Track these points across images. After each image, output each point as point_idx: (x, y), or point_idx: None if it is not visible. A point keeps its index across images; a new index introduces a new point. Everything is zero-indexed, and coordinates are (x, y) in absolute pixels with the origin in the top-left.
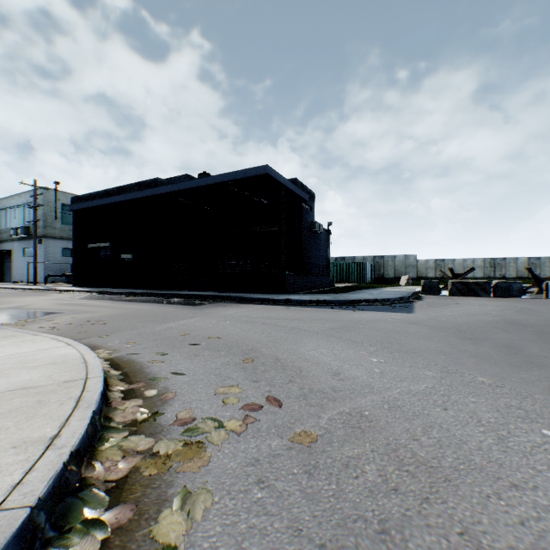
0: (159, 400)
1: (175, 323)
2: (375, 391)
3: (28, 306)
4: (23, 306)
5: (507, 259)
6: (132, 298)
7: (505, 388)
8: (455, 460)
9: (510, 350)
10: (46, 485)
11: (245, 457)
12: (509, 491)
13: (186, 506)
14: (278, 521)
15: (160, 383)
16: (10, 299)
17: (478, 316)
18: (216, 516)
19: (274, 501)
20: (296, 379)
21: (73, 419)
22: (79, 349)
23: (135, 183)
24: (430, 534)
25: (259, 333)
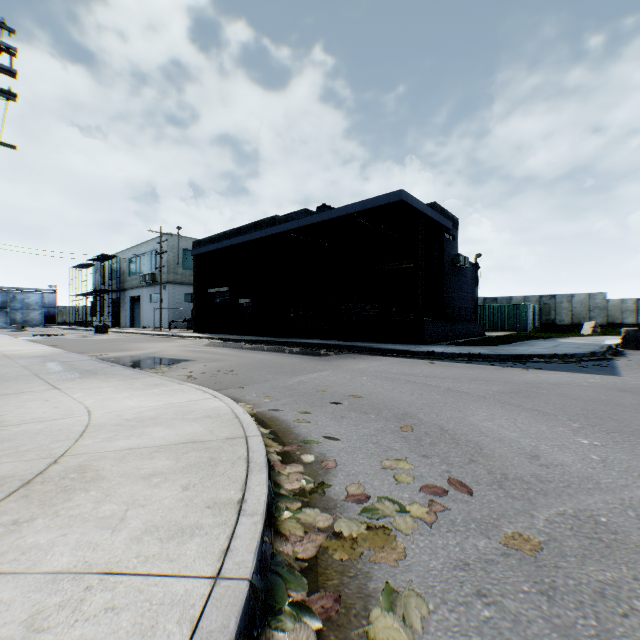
0: (320, 468)
1: (306, 377)
2: (602, 488)
3: (161, 352)
4: (156, 352)
5: None
6: (252, 346)
7: None
8: None
9: None
10: (254, 557)
11: (448, 557)
12: None
13: (397, 609)
14: None
15: (314, 448)
16: (144, 345)
17: None
18: (439, 630)
19: (511, 626)
20: (477, 458)
21: (251, 483)
22: (225, 402)
23: (253, 223)
24: None
25: (407, 394)
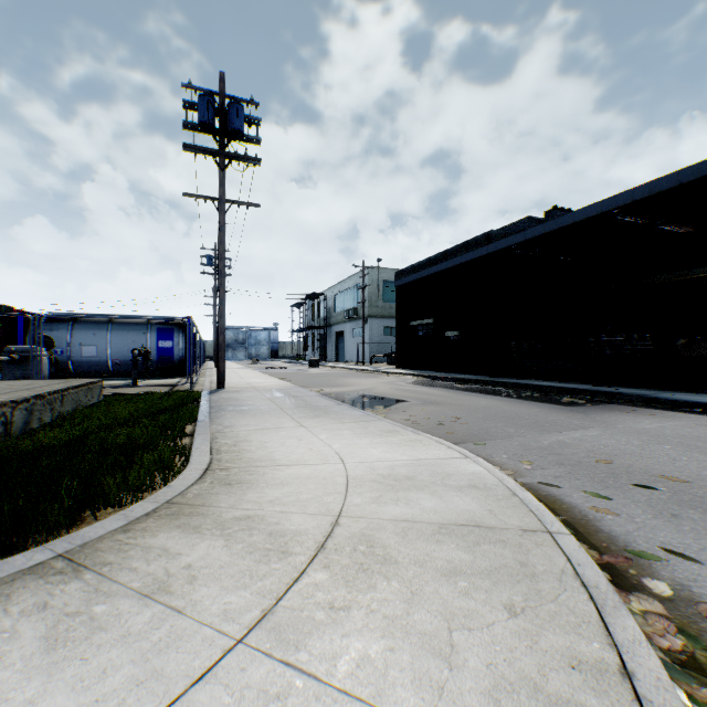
0: (696, 616)
1: (564, 435)
2: None
3: (372, 390)
4: (368, 389)
5: None
6: (466, 387)
7: None
8: None
9: None
10: None
11: None
12: None
13: None
14: None
15: (655, 567)
16: (353, 380)
17: None
18: None
19: None
20: None
21: (617, 633)
22: (484, 466)
23: (461, 243)
24: None
25: None
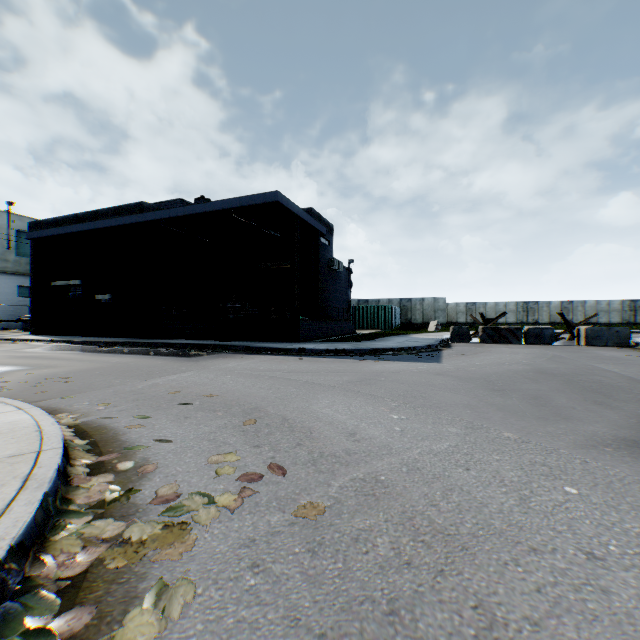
0: (136, 474)
1: (163, 379)
2: (393, 452)
3: None
4: None
5: (540, 303)
6: (110, 349)
7: (531, 443)
8: (475, 525)
9: (538, 401)
10: None
11: (238, 538)
12: (527, 557)
13: (160, 603)
14: (273, 611)
15: (138, 453)
16: None
17: (508, 365)
18: (198, 611)
19: (269, 588)
20: (305, 442)
21: (17, 504)
22: (33, 414)
23: (114, 207)
24: (443, 610)
25: (265, 389)
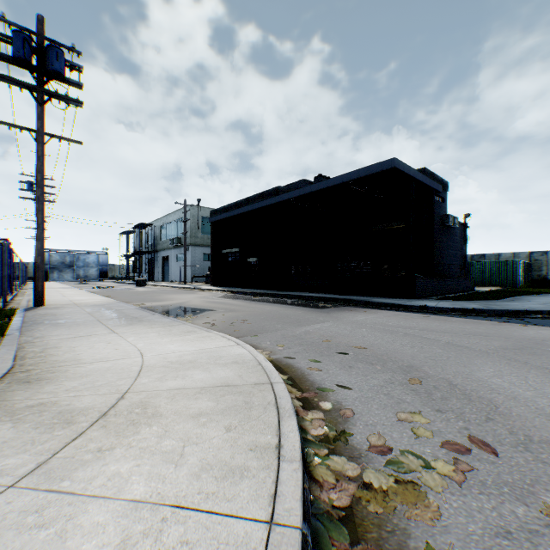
0: (339, 416)
1: (311, 327)
2: None
3: (187, 303)
4: (184, 302)
5: None
6: (260, 298)
7: None
8: None
9: None
10: (301, 505)
11: (486, 521)
12: None
13: None
14: None
15: (329, 395)
16: (173, 296)
17: None
18: None
19: None
20: (494, 416)
21: (284, 429)
22: (248, 349)
23: (259, 193)
24: None
25: (407, 347)
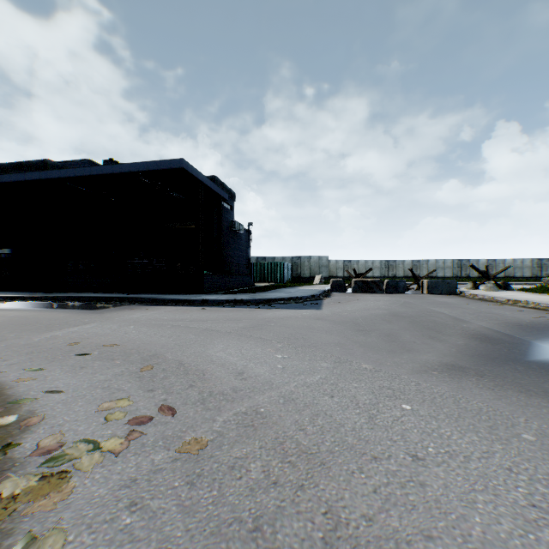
0: (18, 428)
1: (64, 331)
2: (274, 387)
3: None
4: None
5: (398, 261)
6: (10, 303)
7: (382, 371)
8: (333, 443)
9: (391, 338)
10: None
11: (120, 479)
12: (370, 464)
13: None
14: (145, 545)
15: (25, 406)
16: None
17: (372, 310)
18: None
19: (145, 524)
20: (197, 383)
21: None
22: None
23: (15, 163)
24: (299, 520)
25: (166, 337)
